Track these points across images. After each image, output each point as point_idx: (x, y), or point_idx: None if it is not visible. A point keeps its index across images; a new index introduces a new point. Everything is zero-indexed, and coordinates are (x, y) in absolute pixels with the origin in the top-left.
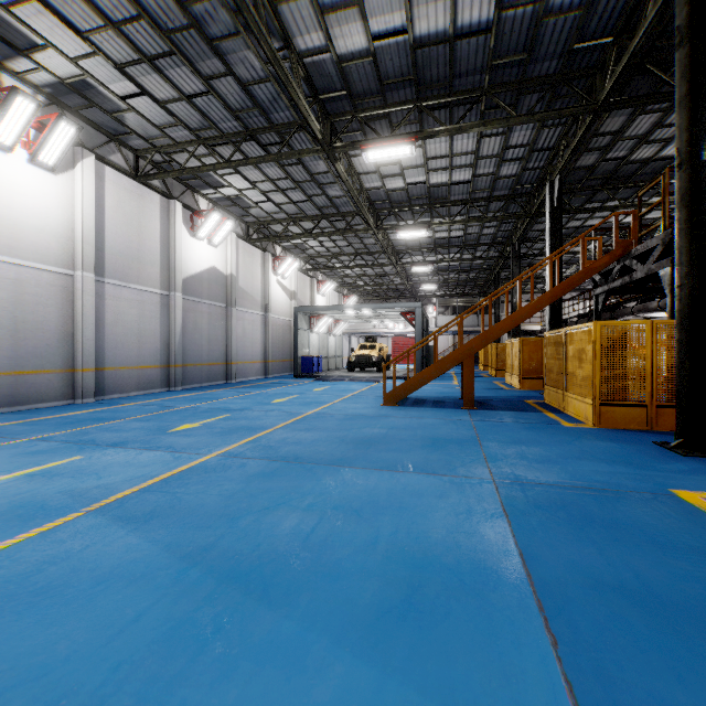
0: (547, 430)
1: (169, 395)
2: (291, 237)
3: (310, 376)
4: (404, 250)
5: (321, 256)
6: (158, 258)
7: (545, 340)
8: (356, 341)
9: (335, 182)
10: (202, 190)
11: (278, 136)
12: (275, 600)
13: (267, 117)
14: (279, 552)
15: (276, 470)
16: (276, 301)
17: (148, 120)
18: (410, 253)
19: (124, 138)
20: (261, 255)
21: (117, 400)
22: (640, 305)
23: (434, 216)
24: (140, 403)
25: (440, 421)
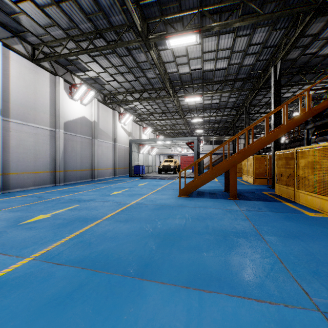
0: (301, 220)
1: (52, 189)
2: (128, 101)
3: (138, 176)
4: (187, 111)
5: (144, 114)
6: (48, 109)
7: (276, 156)
8: (163, 158)
9: (151, 68)
10: (76, 73)
11: (116, 35)
12: None
13: (108, 20)
14: None
15: (76, 289)
16: (120, 137)
17: (35, 21)
18: (191, 112)
19: (23, 35)
20: (112, 112)
21: (16, 193)
22: (320, 137)
23: (204, 91)
24: (29, 195)
25: (220, 211)
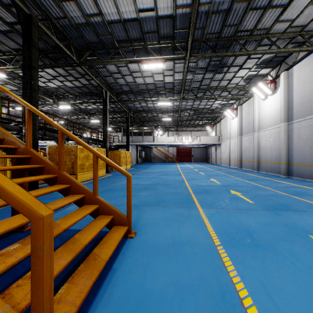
0: (53, 197)
1: None
2: None
3: None
4: None
5: None
6: None
7: None
8: None
9: None
10: None
11: None
12: (151, 177)
13: None
14: (153, 178)
15: (165, 183)
16: None
17: None
18: None
19: None
20: None
21: None
22: None
23: None
24: None
25: None
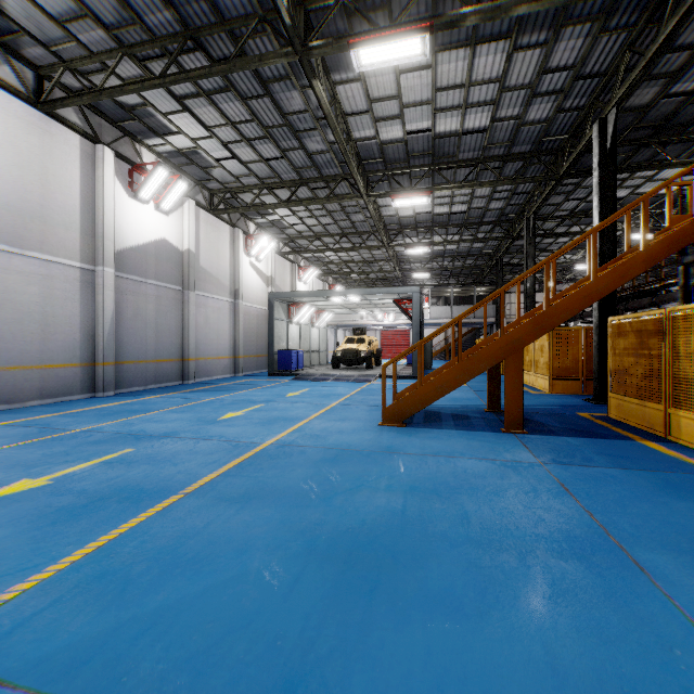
0: None
1: (84, 405)
2: (264, 207)
3: (288, 374)
4: (396, 230)
5: (302, 237)
6: (76, 220)
7: (610, 328)
8: (342, 334)
9: (316, 128)
10: (146, 139)
11: (233, 43)
12: None
13: (212, 3)
14: None
15: None
16: (249, 287)
17: (37, 6)
18: (404, 233)
19: (14, 43)
20: (230, 231)
21: None
22: None
23: (435, 183)
24: (21, 421)
25: (490, 467)
